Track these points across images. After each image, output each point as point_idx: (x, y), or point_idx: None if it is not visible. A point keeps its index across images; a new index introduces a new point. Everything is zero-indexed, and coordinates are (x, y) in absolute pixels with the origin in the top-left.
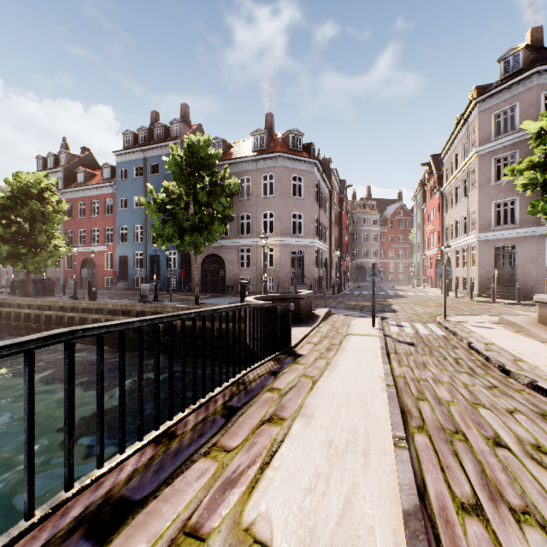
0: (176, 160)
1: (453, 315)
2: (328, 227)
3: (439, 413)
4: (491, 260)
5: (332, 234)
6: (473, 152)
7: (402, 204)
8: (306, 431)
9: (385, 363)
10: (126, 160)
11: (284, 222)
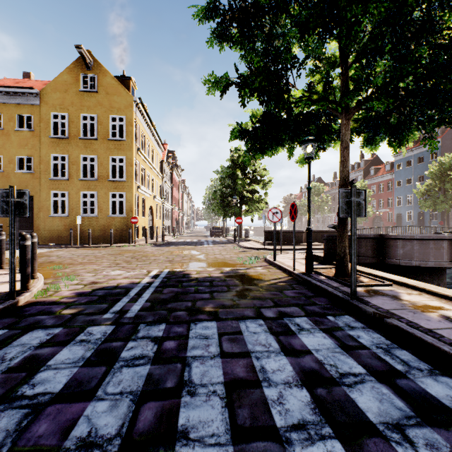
0: (431, 171)
1: None
2: None
3: None
4: None
5: None
6: None
7: None
8: None
9: None
10: (400, 158)
11: None
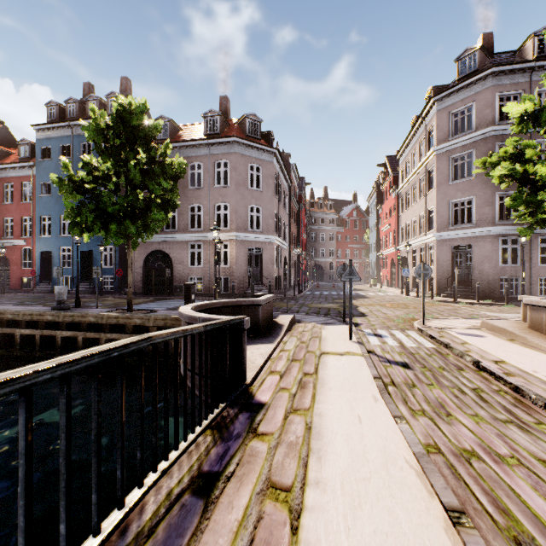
0: (98, 125)
1: (429, 319)
2: (287, 224)
3: None
4: (449, 259)
5: (292, 232)
6: (432, 150)
7: (357, 205)
8: None
9: (398, 419)
10: (49, 136)
11: (240, 216)
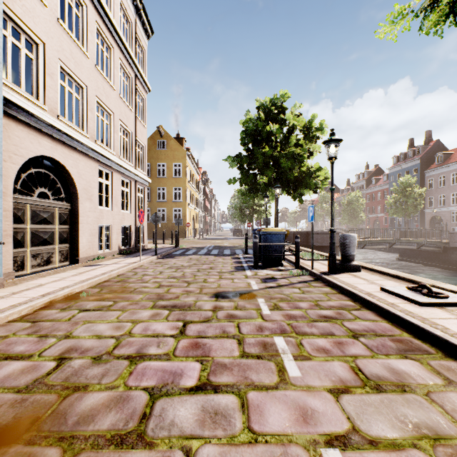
0: (394, 188)
1: None
2: None
3: None
4: None
5: None
6: None
7: None
8: None
9: None
10: (392, 171)
11: None
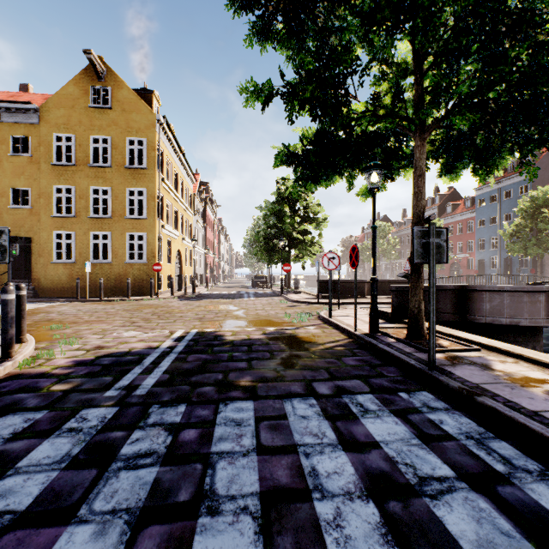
0: (521, 208)
1: None
2: None
3: None
4: None
5: None
6: None
7: None
8: None
9: None
10: (483, 192)
11: None
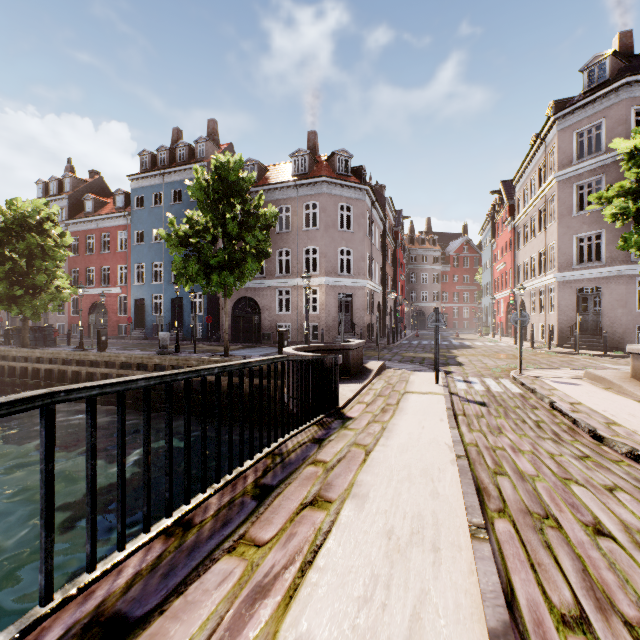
0: (201, 184)
1: (530, 369)
2: (382, 266)
3: (523, 491)
4: (573, 304)
5: (386, 274)
6: (552, 177)
7: (467, 239)
8: (359, 517)
9: (452, 428)
10: (142, 185)
11: (329, 259)
